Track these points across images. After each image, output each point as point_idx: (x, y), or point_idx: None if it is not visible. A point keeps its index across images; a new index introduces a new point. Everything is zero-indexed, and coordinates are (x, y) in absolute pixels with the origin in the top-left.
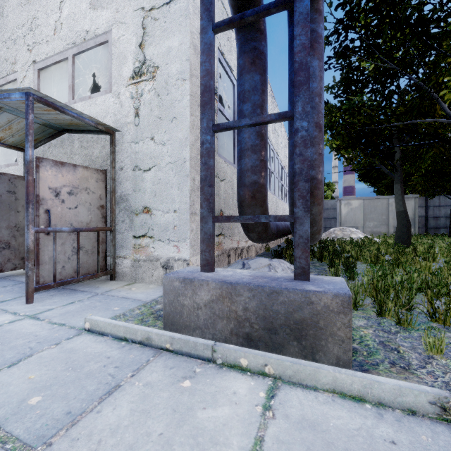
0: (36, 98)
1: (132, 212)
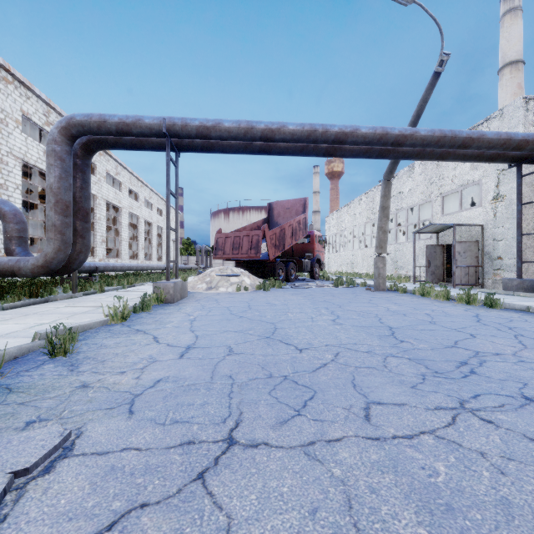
0: (456, 225)
1: (492, 259)
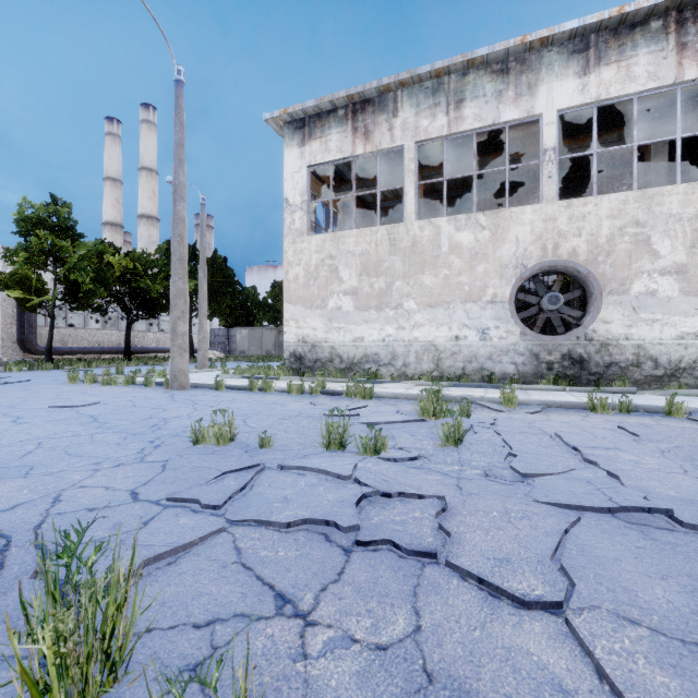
0: None
1: None
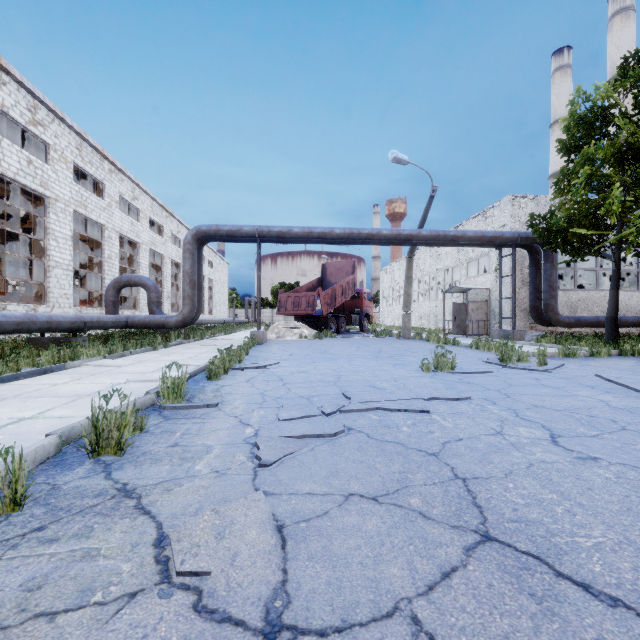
0: (468, 288)
1: (495, 315)
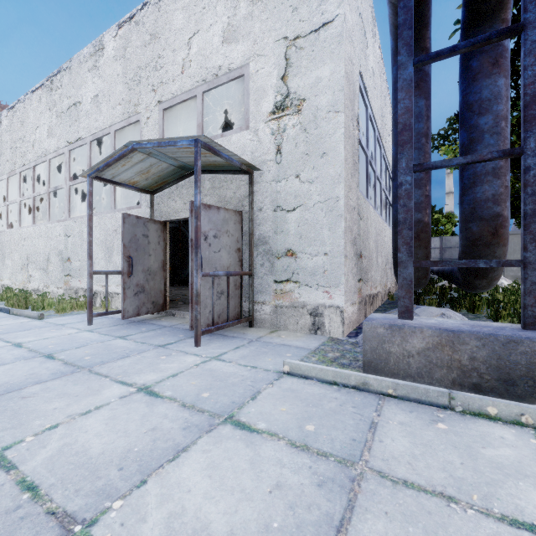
0: (203, 144)
1: (272, 255)
